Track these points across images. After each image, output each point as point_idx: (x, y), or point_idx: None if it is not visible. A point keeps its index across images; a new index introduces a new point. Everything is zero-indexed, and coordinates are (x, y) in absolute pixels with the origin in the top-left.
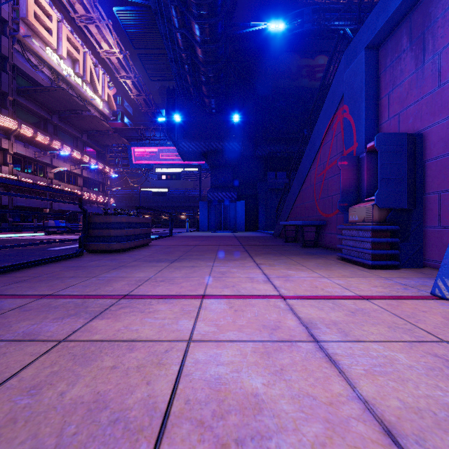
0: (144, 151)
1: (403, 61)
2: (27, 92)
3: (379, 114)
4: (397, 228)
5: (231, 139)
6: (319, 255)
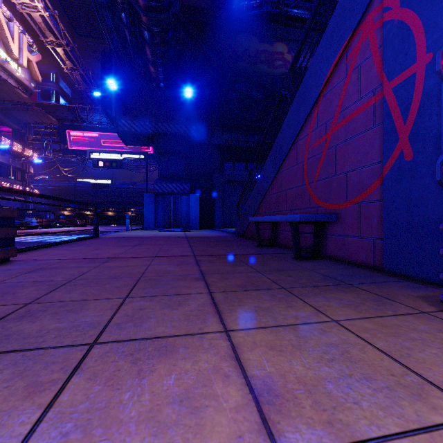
0: (81, 136)
1: None
2: None
3: None
4: None
5: (182, 121)
6: (363, 286)
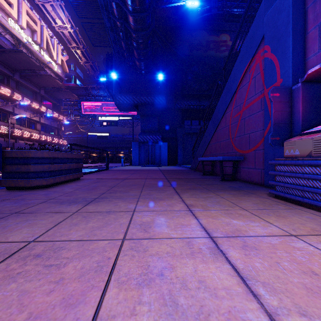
0: (91, 105)
1: None
2: None
3: (306, 48)
4: None
5: (156, 94)
6: (245, 190)
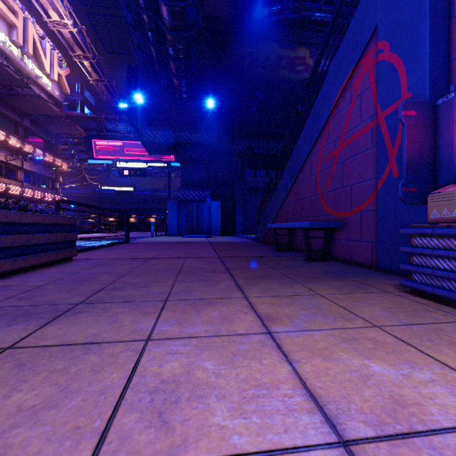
0: (106, 145)
1: None
2: None
3: (452, 41)
4: None
5: (204, 130)
6: (352, 278)
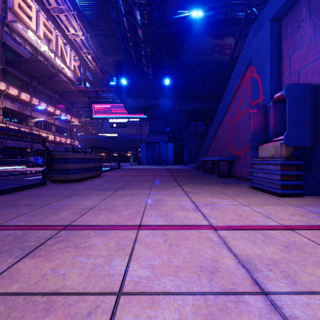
0: (101, 107)
1: (303, 28)
2: (13, 63)
3: (281, 73)
4: (302, 163)
5: (163, 97)
6: (233, 183)
